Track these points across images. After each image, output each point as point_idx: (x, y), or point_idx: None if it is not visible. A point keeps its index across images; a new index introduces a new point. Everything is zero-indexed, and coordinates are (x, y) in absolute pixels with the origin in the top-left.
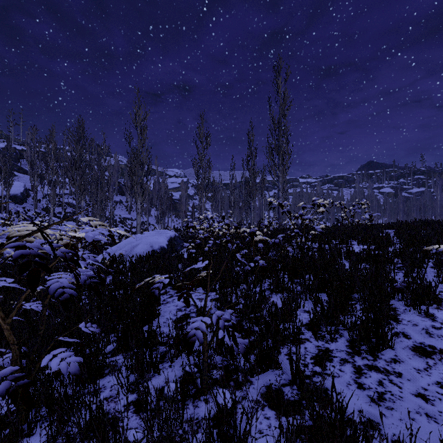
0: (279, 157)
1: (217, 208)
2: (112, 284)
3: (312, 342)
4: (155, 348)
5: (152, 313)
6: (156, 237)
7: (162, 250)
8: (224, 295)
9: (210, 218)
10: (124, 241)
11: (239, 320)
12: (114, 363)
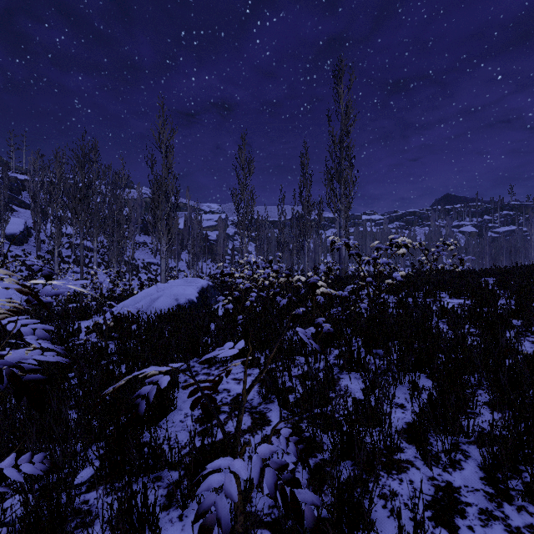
0: (340, 186)
1: (262, 250)
2: (114, 355)
3: (420, 468)
4: (160, 474)
5: (163, 406)
6: (183, 288)
7: (190, 305)
8: (272, 378)
9: (253, 263)
10: (142, 292)
11: (301, 450)
12: (88, 506)
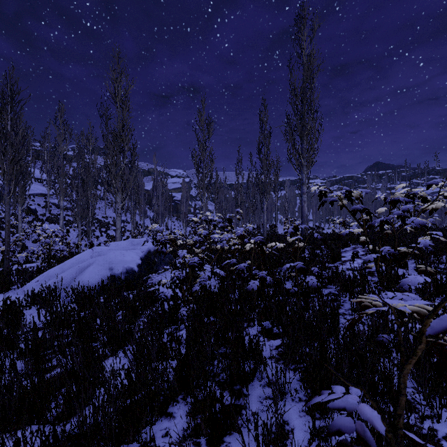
0: (303, 140)
1: (221, 209)
2: None
3: None
4: None
5: None
6: (122, 253)
7: (128, 276)
8: None
9: (209, 221)
10: (73, 258)
11: None
12: None
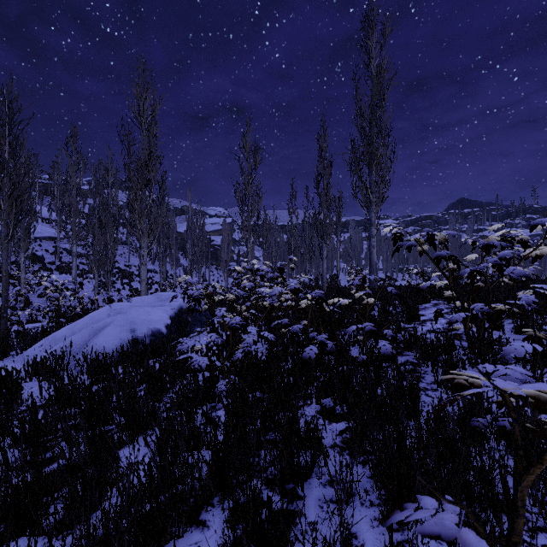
0: (371, 170)
1: (270, 256)
2: None
3: None
4: None
5: None
6: (147, 310)
7: (154, 339)
8: None
9: (256, 271)
10: (86, 316)
11: None
12: None
